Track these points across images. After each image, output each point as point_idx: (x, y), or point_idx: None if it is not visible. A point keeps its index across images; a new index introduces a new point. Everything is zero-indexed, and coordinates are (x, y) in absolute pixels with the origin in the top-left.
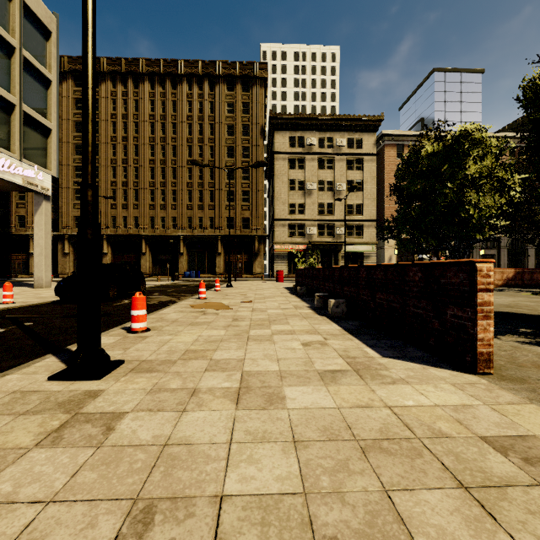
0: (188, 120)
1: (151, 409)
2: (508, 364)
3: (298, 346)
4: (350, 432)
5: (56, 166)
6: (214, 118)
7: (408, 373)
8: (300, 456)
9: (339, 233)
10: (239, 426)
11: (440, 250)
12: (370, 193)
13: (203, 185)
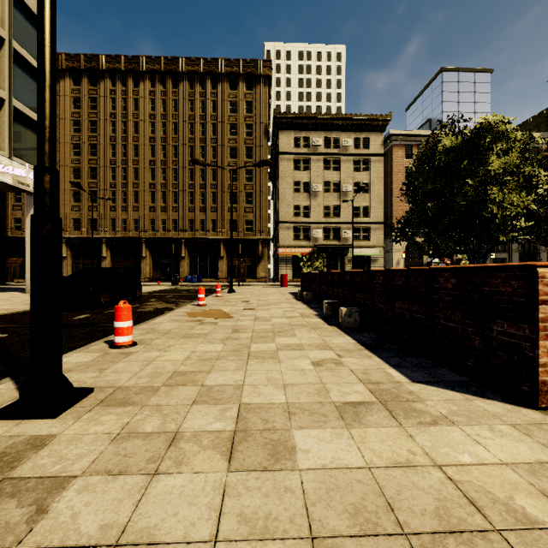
0: (190, 119)
1: (110, 471)
2: None
3: (308, 366)
4: (394, 517)
5: None
6: (217, 117)
7: (450, 407)
8: None
9: (345, 236)
10: (230, 505)
11: (458, 253)
12: (378, 195)
13: (205, 186)
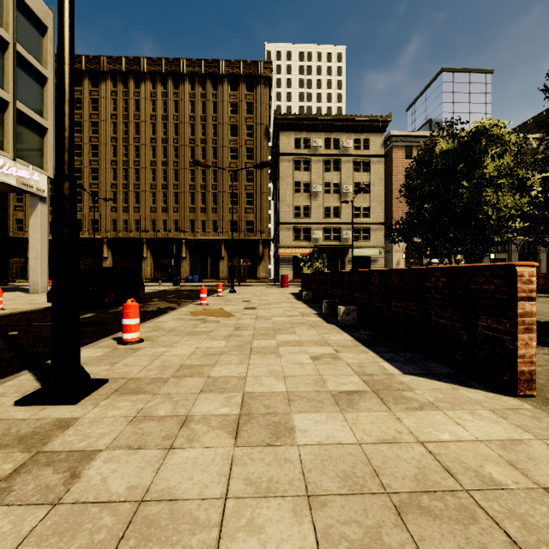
0: (190, 120)
1: (130, 446)
2: (548, 382)
3: (306, 360)
4: (378, 481)
5: (53, 167)
6: (217, 118)
7: (437, 395)
8: (317, 521)
9: (346, 236)
10: (237, 471)
11: (455, 253)
12: (378, 196)
13: (206, 187)
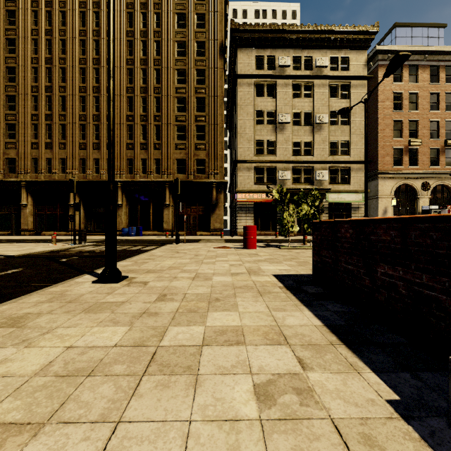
0: (128, 36)
1: None
2: None
3: None
4: None
5: None
6: (161, 34)
7: None
8: None
9: (320, 178)
10: None
11: None
12: (360, 127)
13: (147, 118)
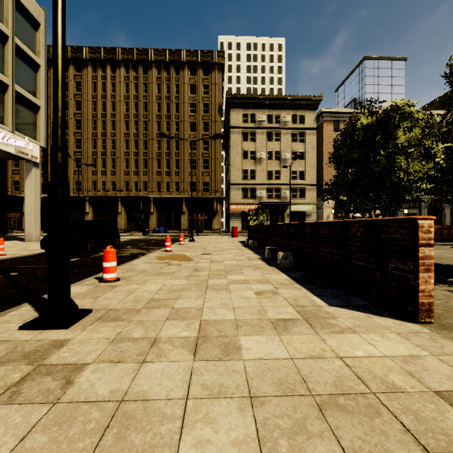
0: (157, 99)
1: (112, 360)
2: (445, 312)
3: (251, 295)
4: (305, 386)
5: (44, 138)
6: (179, 98)
7: (355, 322)
8: (257, 415)
9: (285, 195)
10: (196, 379)
11: (374, 209)
12: (311, 161)
13: (170, 154)
